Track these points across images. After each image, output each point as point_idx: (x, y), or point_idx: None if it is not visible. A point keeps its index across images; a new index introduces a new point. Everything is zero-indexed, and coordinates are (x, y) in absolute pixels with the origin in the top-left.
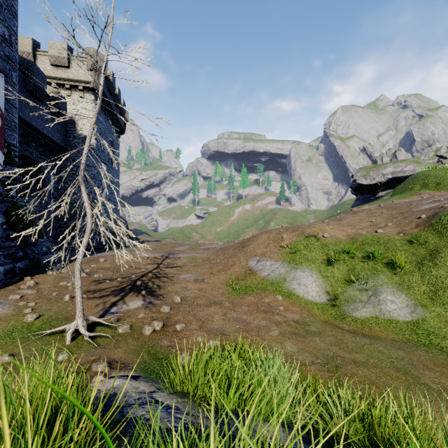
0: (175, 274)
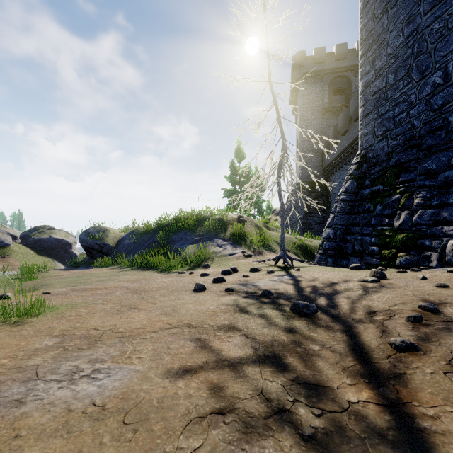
0: (149, 413)
